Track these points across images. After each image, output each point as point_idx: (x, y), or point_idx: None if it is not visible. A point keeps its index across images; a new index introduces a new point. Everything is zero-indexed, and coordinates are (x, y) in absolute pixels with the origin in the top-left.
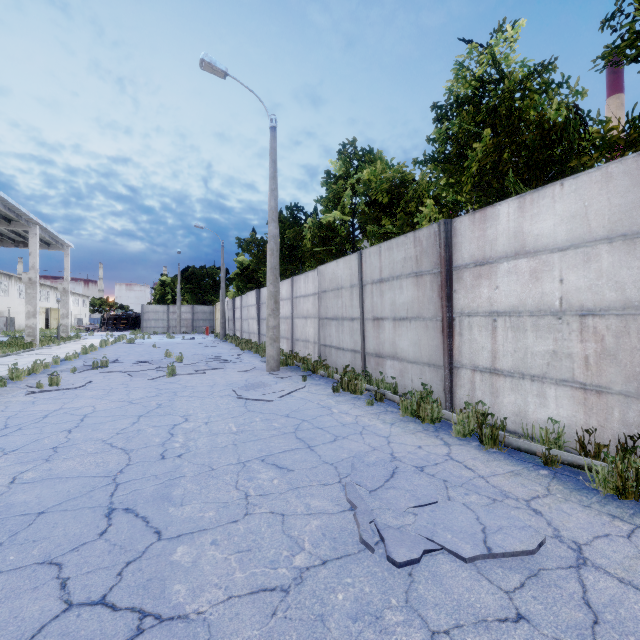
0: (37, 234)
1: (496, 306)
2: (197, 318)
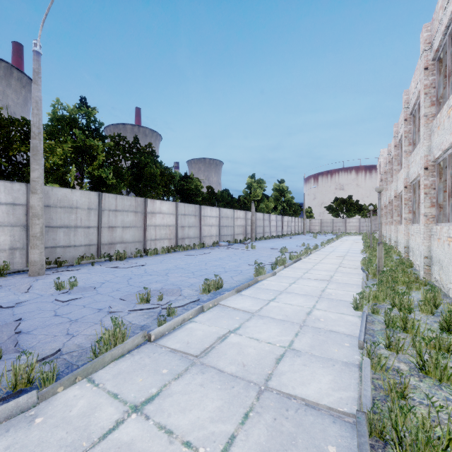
0: None
1: (156, 224)
2: None
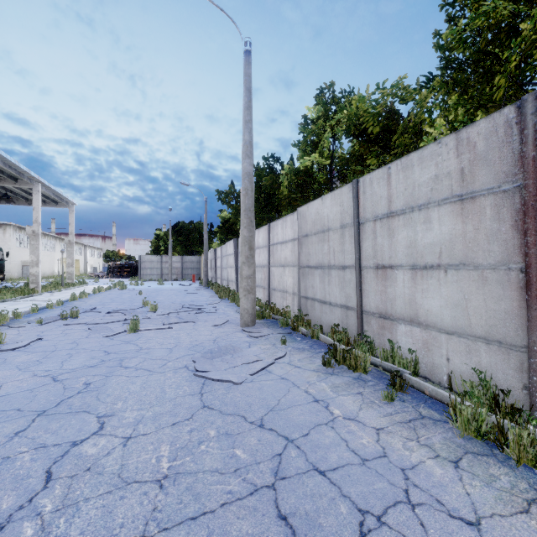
0: (40, 191)
1: None
2: (186, 267)
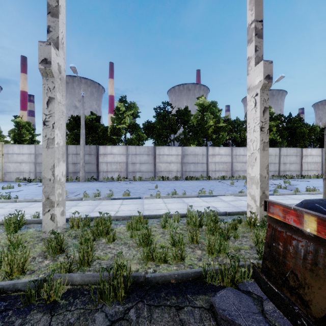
0: None
1: (308, 162)
2: None
